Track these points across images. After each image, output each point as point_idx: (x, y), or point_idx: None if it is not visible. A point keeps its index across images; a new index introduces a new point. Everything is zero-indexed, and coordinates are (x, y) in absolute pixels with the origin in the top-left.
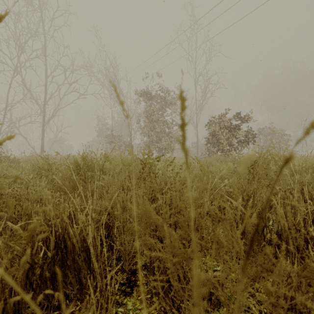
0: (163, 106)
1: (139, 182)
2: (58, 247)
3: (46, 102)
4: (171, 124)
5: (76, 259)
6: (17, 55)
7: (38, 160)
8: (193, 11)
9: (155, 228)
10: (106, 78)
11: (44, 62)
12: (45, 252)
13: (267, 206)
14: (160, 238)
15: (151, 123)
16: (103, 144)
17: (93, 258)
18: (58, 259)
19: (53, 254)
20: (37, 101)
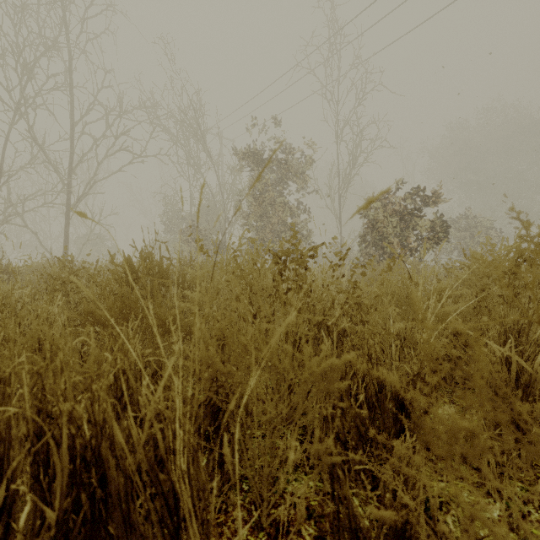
0: (283, 177)
1: (272, 304)
2: (81, 484)
3: (72, 169)
4: (297, 210)
5: (136, 520)
6: (19, 82)
7: (55, 269)
8: (333, 11)
9: (331, 412)
10: (180, 128)
11: (70, 96)
12: (44, 496)
13: (536, 356)
14: (342, 436)
15: (261, 208)
16: (176, 246)
17: (190, 524)
18: (79, 523)
19: (63, 512)
20: (55, 167)
